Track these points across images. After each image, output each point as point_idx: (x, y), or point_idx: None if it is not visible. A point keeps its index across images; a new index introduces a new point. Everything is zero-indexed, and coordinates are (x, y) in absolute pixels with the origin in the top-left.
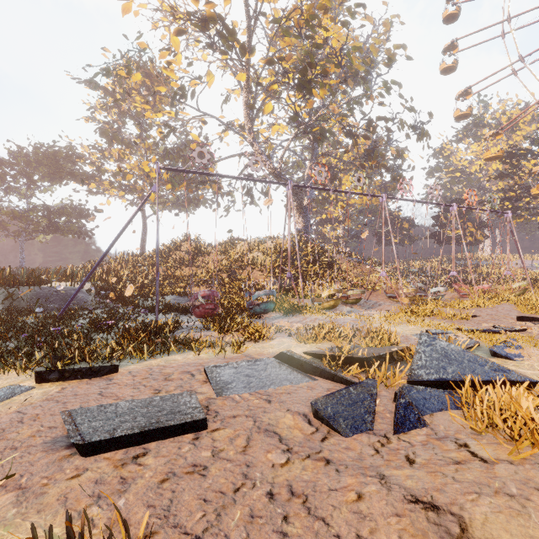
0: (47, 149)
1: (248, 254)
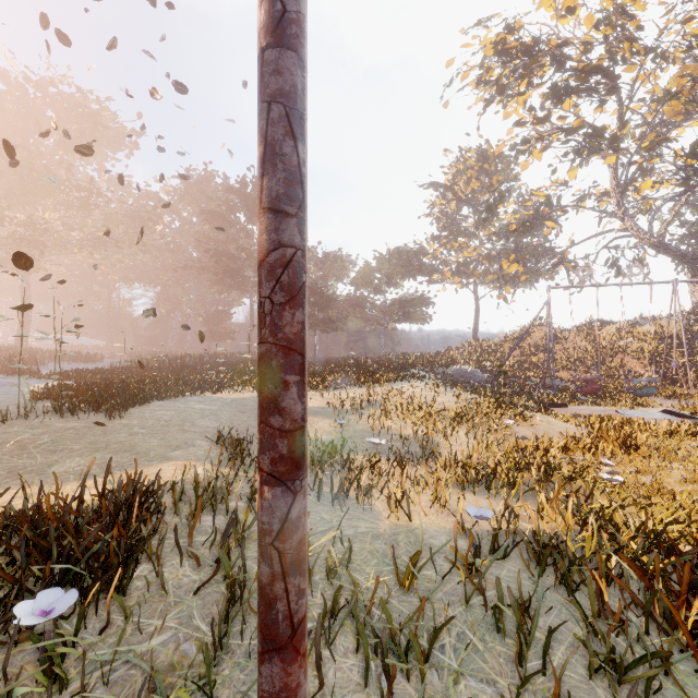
0: (399, 251)
1: (618, 341)
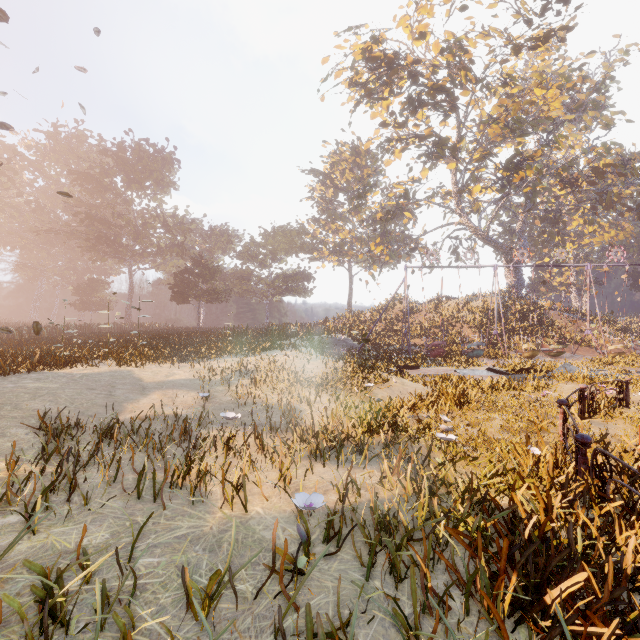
0: (283, 229)
1: (457, 313)
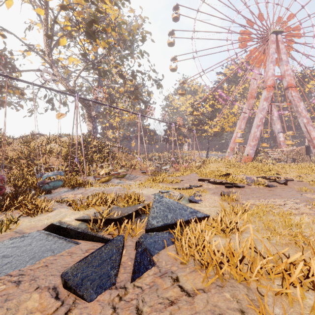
0: None
1: (46, 145)
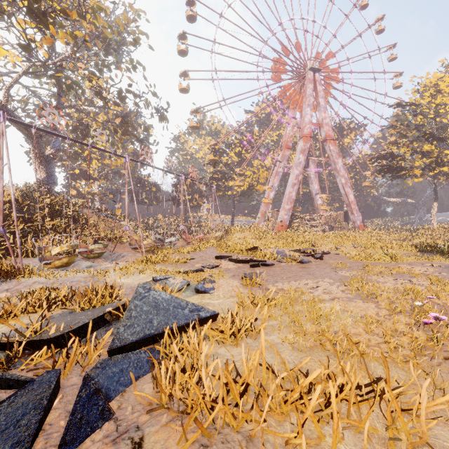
0: None
1: None
